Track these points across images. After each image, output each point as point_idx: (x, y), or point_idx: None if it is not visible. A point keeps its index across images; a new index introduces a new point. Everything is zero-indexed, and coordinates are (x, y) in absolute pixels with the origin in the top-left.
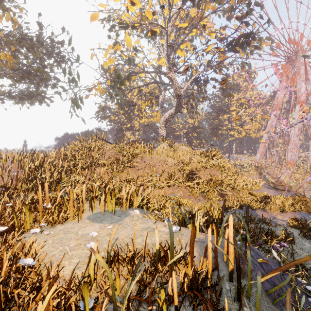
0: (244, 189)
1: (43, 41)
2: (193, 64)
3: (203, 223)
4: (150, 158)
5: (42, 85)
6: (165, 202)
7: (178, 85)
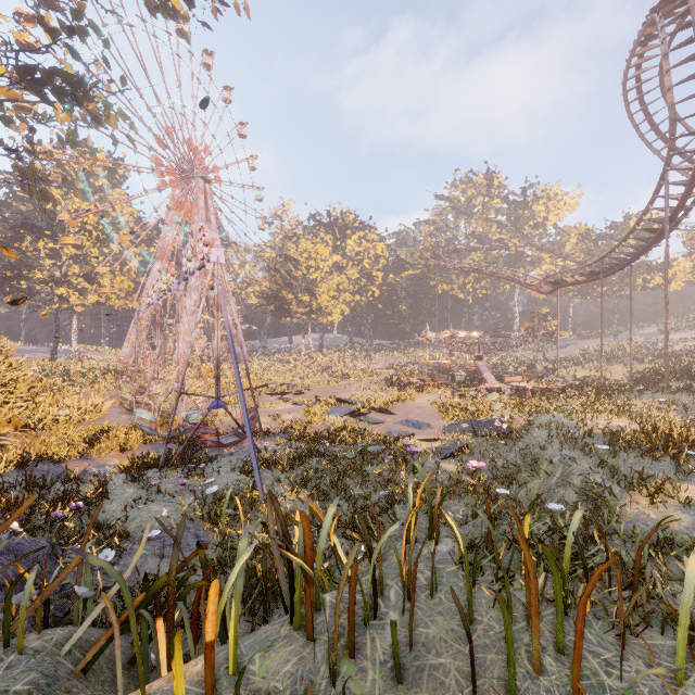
0: (60, 424)
1: None
2: None
3: None
4: None
5: None
6: None
7: None
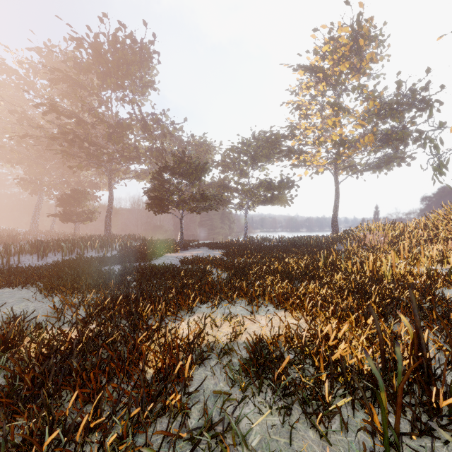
0: None
1: (402, 99)
2: None
3: None
4: None
5: (400, 145)
6: None
7: None
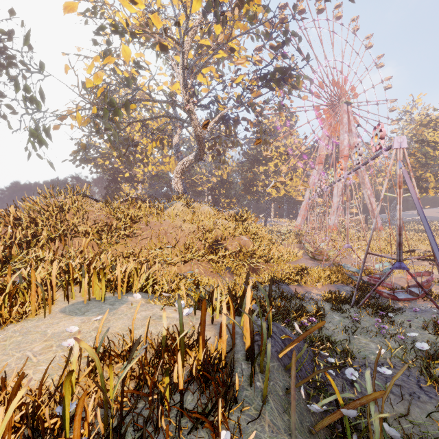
0: (279, 261)
1: None
2: (220, 96)
3: (226, 304)
4: (159, 223)
5: None
6: (179, 283)
7: (199, 123)
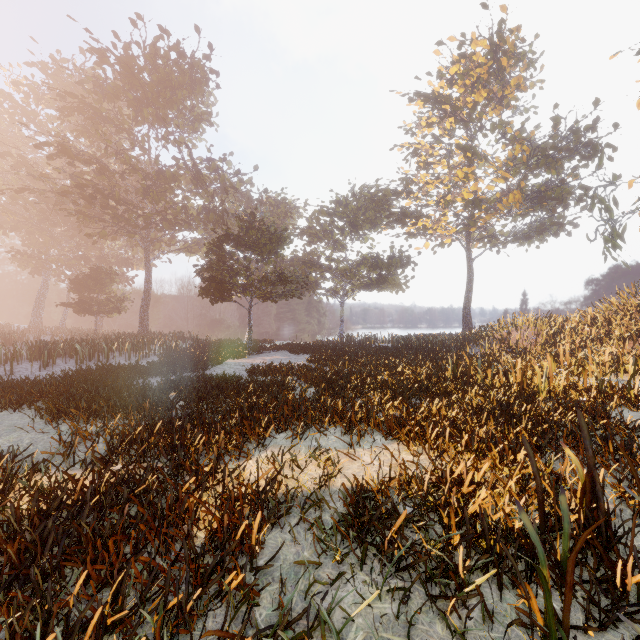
0: None
1: (561, 142)
2: None
3: None
4: None
5: (558, 207)
6: None
7: None
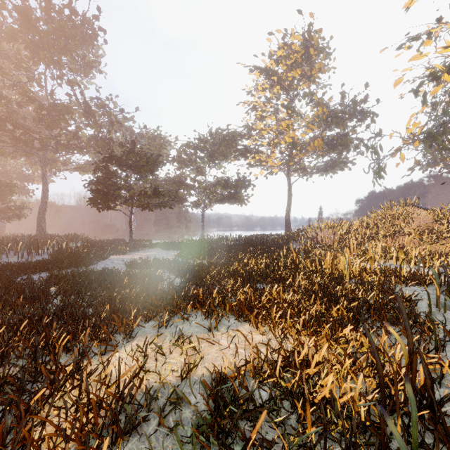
0: None
1: (346, 108)
2: None
3: None
4: None
5: (343, 151)
6: None
7: None
